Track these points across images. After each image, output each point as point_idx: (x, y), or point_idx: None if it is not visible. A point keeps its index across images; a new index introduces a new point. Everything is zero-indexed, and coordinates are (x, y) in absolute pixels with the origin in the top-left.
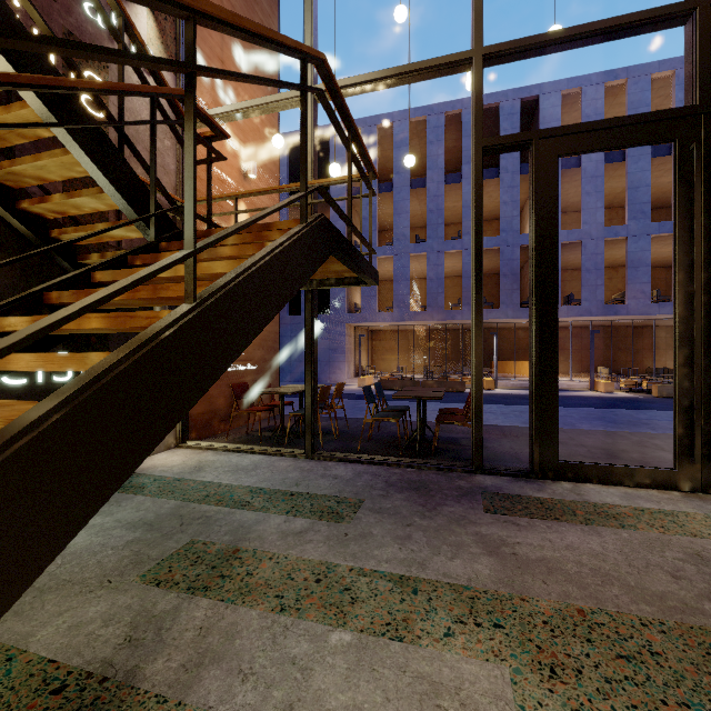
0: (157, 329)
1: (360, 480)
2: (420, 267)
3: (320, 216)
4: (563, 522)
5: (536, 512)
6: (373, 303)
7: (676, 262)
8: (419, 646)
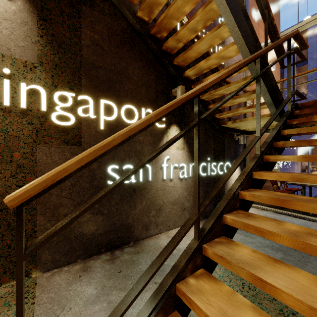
0: None
1: None
2: None
3: None
4: None
5: None
6: None
7: None
8: None
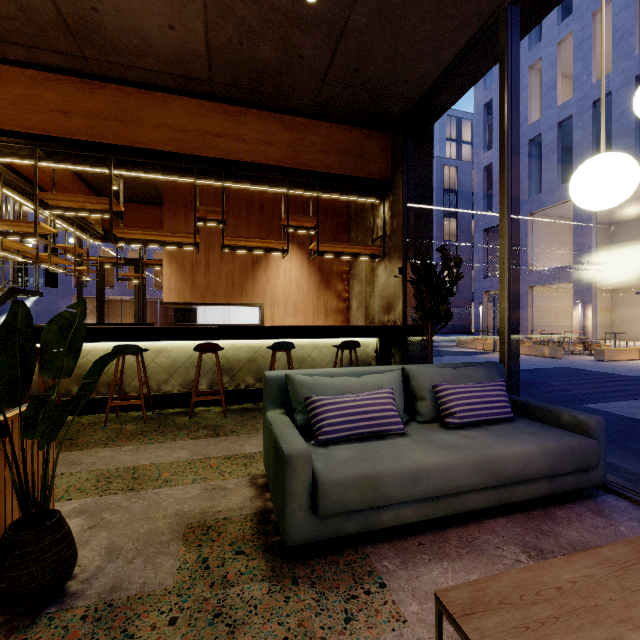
0: None
1: None
2: None
3: (9, 288)
4: None
5: None
6: None
7: (135, 297)
8: None
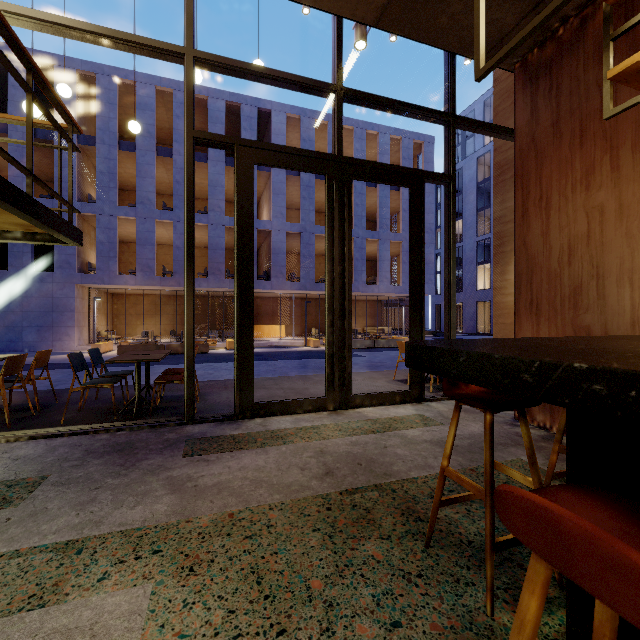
0: None
1: (52, 455)
2: (168, 234)
3: None
4: (245, 450)
5: (227, 447)
6: (113, 265)
7: (326, 257)
8: (64, 602)
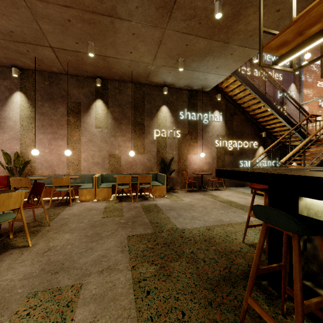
0: (321, 159)
1: None
2: None
3: None
4: None
5: None
6: None
7: None
8: None
